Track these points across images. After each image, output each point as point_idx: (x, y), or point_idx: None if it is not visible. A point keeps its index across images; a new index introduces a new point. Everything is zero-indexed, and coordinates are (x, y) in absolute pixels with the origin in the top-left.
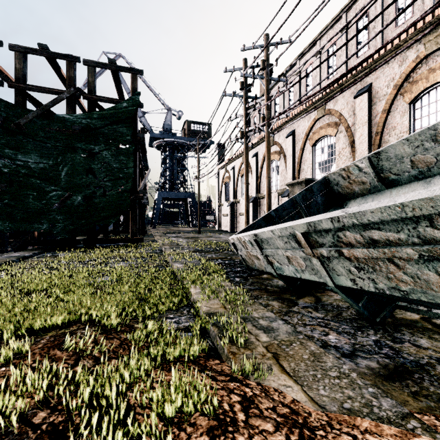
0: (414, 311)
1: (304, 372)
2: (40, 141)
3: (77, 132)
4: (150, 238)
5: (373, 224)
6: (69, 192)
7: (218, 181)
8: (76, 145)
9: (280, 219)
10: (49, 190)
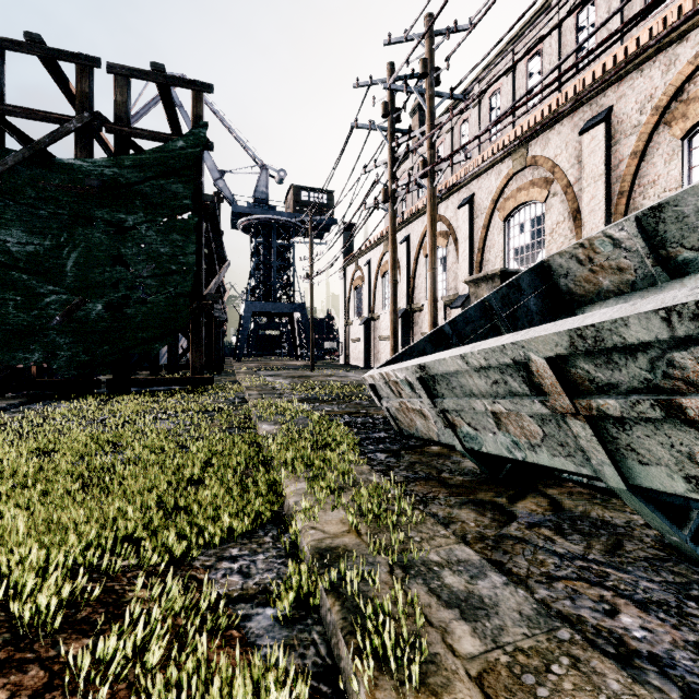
0: None
1: None
2: (29, 206)
3: (95, 190)
4: (229, 377)
5: None
6: (81, 297)
7: (344, 285)
8: (94, 213)
9: (461, 340)
10: (44, 291)
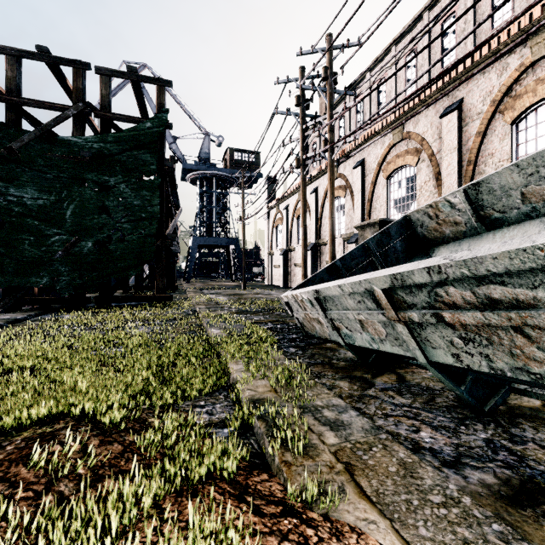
0: (536, 397)
1: (392, 497)
2: (39, 171)
3: (87, 159)
4: (182, 295)
5: (494, 276)
6: (77, 237)
7: (268, 224)
8: (86, 176)
9: (348, 271)
10: (50, 233)
